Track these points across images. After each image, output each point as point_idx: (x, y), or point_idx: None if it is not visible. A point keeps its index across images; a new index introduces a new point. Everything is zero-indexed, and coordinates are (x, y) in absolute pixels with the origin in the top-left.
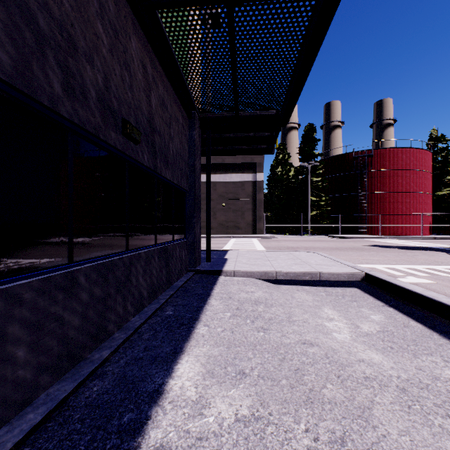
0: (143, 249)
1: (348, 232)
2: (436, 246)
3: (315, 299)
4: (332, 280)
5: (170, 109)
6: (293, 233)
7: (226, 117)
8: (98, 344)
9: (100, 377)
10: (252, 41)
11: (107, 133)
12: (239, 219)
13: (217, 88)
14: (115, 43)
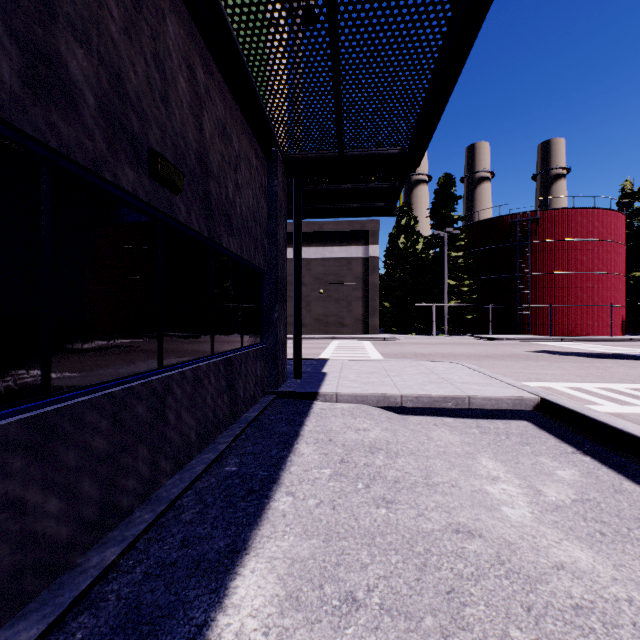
0: (190, 364)
1: (502, 331)
2: (635, 352)
3: (464, 440)
4: (488, 408)
5: (236, 142)
6: (422, 333)
7: (325, 159)
8: (100, 535)
9: (94, 608)
10: (365, 31)
11: (119, 170)
12: (344, 312)
13: (310, 112)
14: (136, 21)
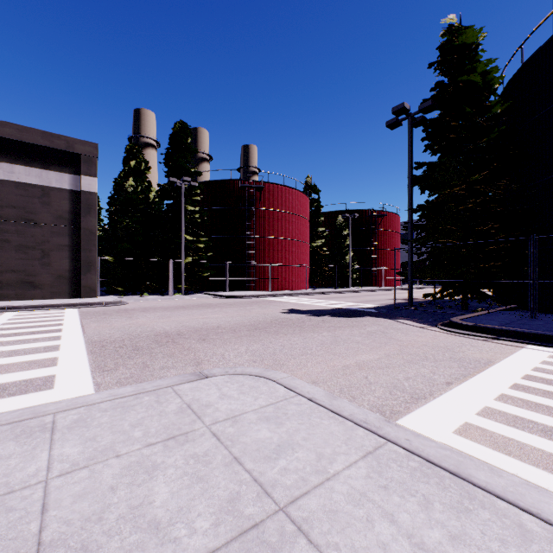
0: None
1: (234, 287)
2: (351, 306)
3: None
4: None
5: None
6: (156, 292)
7: None
8: None
9: None
10: None
11: None
12: (36, 267)
13: None
14: None
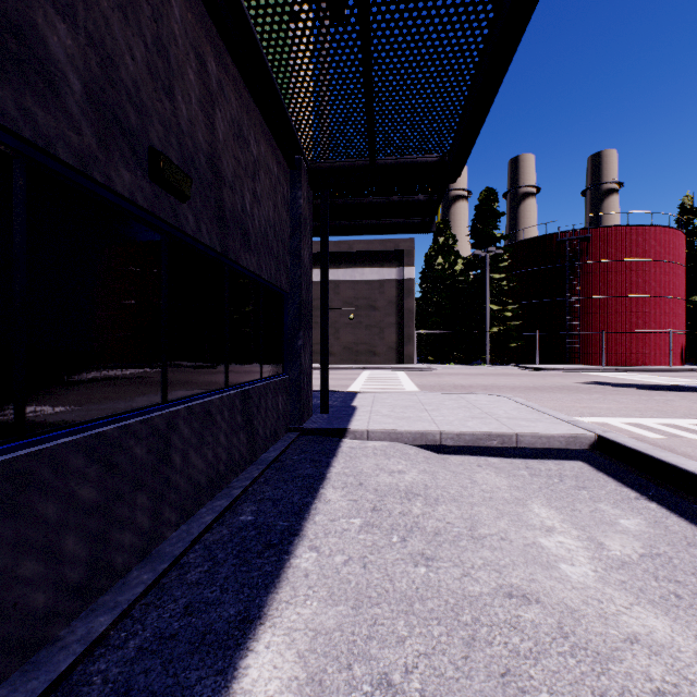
0: (200, 398)
1: (549, 360)
2: None
3: (512, 484)
4: (538, 447)
5: (255, 147)
6: (461, 362)
7: (355, 167)
8: (88, 600)
9: (74, 694)
10: (400, 17)
11: (112, 171)
12: (376, 340)
13: (338, 114)
14: None
